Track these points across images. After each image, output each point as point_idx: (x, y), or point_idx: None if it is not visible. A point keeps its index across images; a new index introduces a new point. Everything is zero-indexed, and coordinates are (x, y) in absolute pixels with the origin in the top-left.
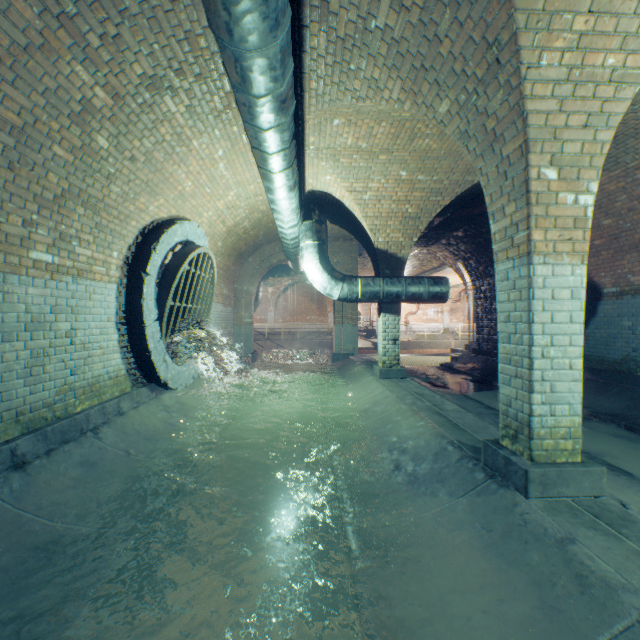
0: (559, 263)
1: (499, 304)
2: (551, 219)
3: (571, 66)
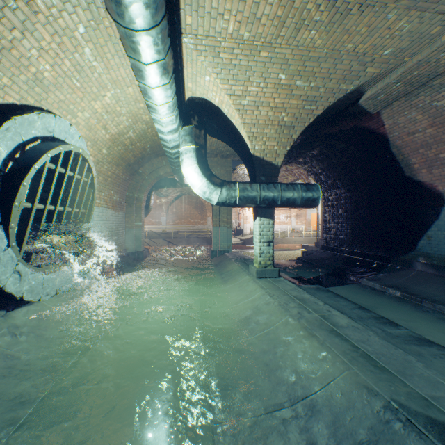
0: None
1: None
2: None
3: None
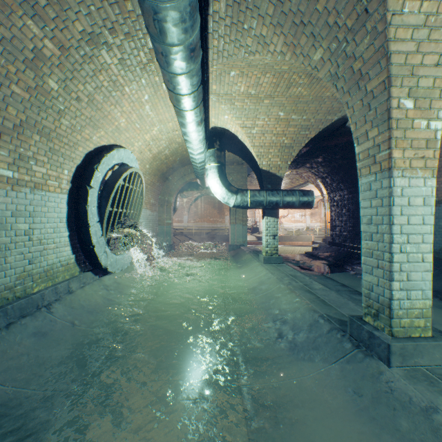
0: (414, 176)
1: (362, 209)
2: (408, 141)
3: (428, 13)
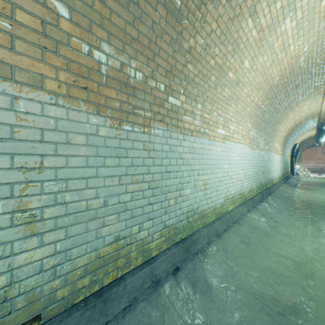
0: None
1: None
2: None
3: None
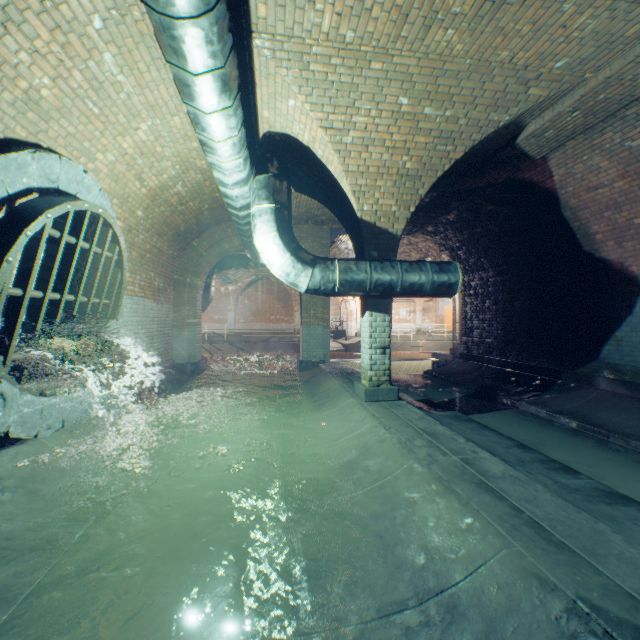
0: None
1: None
2: None
3: None
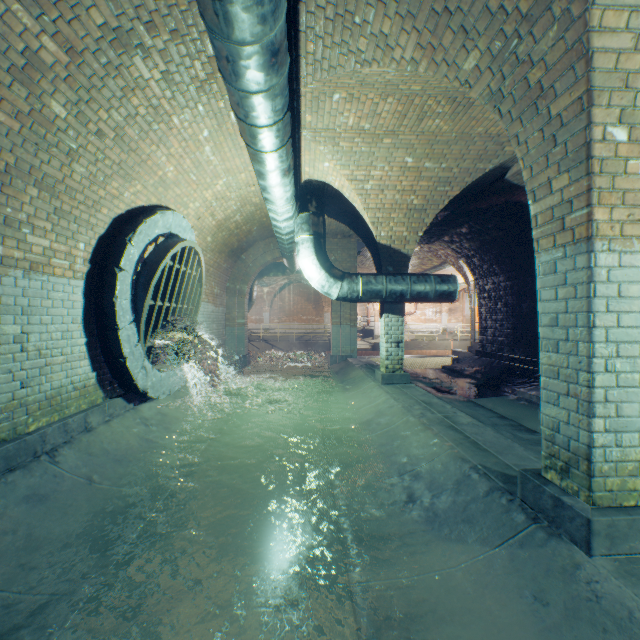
0: (628, 250)
1: (541, 303)
2: (618, 193)
3: None
